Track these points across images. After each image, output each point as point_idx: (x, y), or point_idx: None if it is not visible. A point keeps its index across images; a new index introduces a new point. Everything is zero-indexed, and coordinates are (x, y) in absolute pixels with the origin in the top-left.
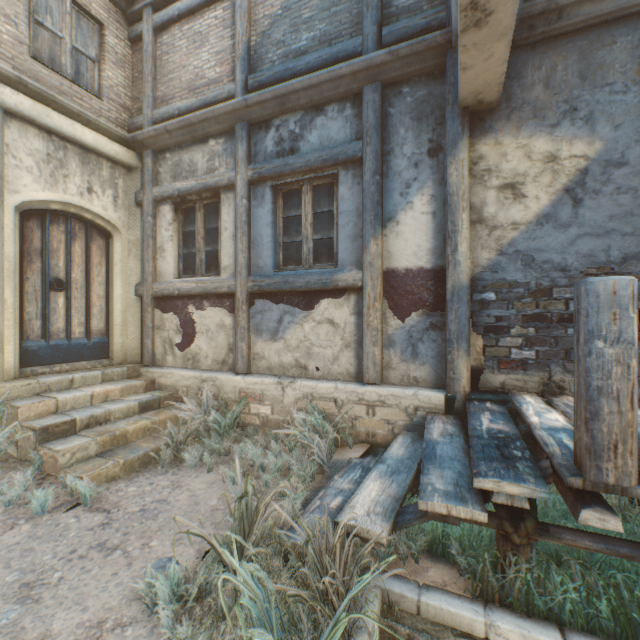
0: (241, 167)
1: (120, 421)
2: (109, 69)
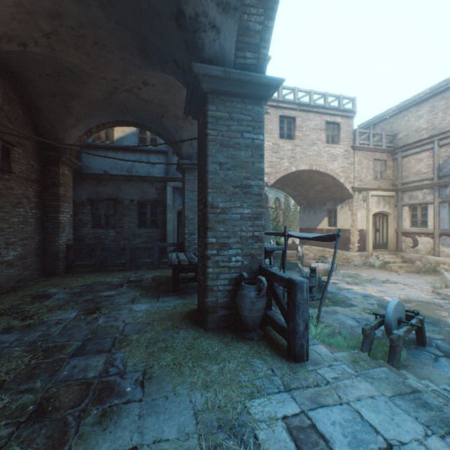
0: (435, 198)
1: (398, 264)
2: (387, 171)
